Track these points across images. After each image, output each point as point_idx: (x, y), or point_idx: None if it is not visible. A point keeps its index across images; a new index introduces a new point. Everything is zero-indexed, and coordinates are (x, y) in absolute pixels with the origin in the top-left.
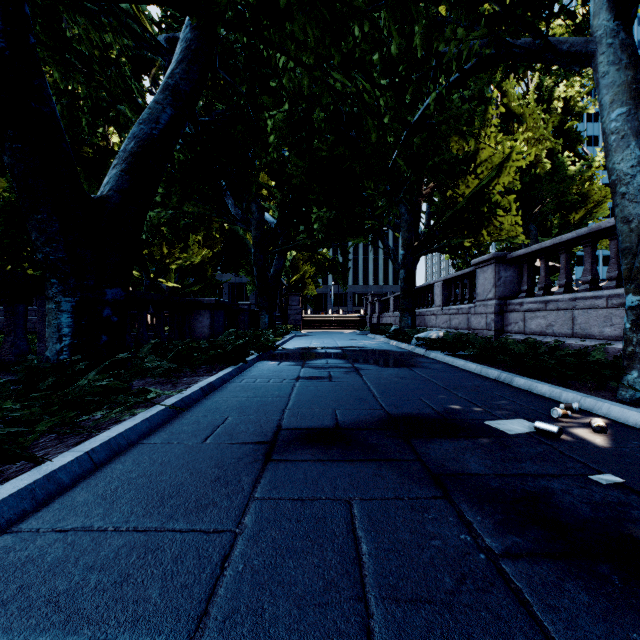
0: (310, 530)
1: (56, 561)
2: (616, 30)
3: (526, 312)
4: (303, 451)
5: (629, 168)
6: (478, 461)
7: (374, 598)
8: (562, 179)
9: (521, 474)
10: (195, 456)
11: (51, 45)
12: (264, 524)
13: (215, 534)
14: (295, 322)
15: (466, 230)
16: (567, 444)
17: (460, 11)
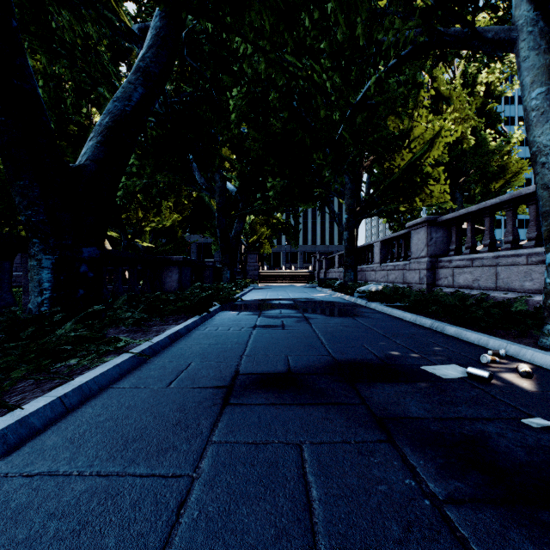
0: (263, 475)
1: (19, 507)
2: (535, 19)
3: (455, 268)
4: (258, 395)
5: (548, 140)
6: (418, 405)
7: (324, 548)
8: (484, 153)
9: (458, 418)
10: (159, 400)
11: (39, 35)
12: (220, 468)
13: (173, 479)
14: (253, 277)
15: (401, 197)
16: (497, 388)
17: (397, 6)
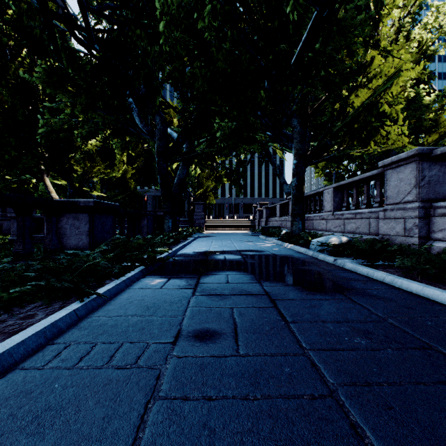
0: None
1: None
2: None
3: None
4: None
5: None
6: None
7: None
8: (419, 107)
9: None
10: None
11: None
12: None
13: None
14: (200, 225)
15: (355, 140)
16: None
17: None
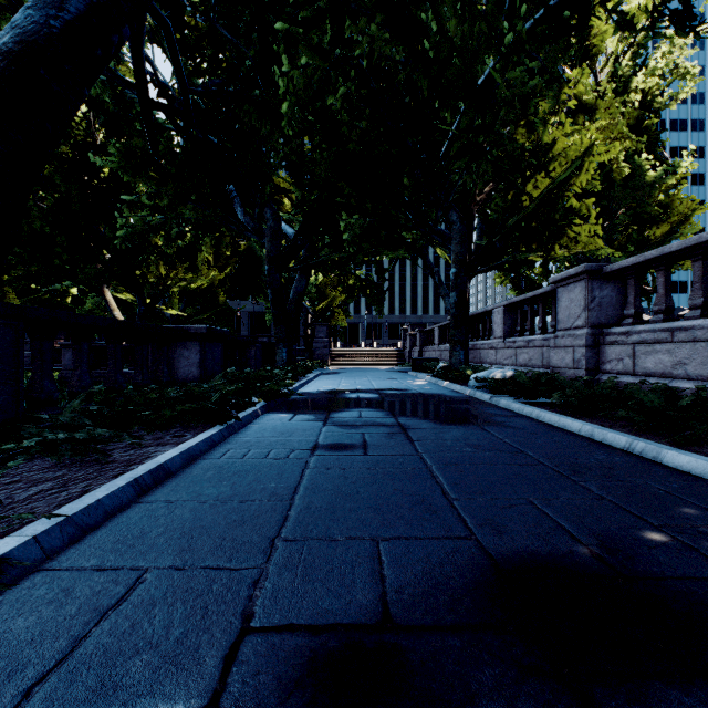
0: None
1: None
2: None
3: (637, 345)
4: None
5: None
6: None
7: None
8: (640, 186)
9: None
10: None
11: None
12: None
13: None
14: (322, 357)
15: (534, 242)
16: None
17: None
